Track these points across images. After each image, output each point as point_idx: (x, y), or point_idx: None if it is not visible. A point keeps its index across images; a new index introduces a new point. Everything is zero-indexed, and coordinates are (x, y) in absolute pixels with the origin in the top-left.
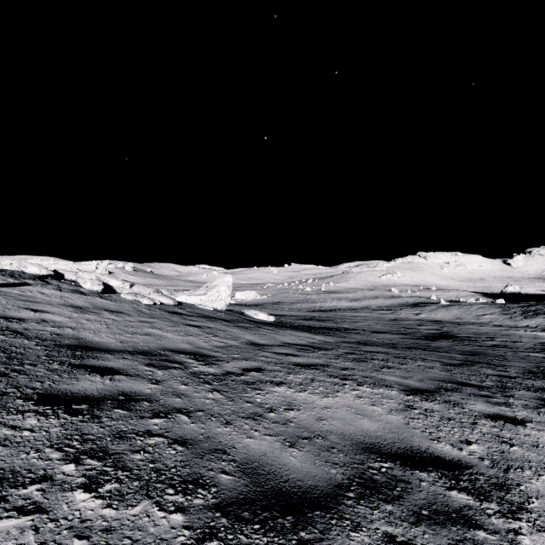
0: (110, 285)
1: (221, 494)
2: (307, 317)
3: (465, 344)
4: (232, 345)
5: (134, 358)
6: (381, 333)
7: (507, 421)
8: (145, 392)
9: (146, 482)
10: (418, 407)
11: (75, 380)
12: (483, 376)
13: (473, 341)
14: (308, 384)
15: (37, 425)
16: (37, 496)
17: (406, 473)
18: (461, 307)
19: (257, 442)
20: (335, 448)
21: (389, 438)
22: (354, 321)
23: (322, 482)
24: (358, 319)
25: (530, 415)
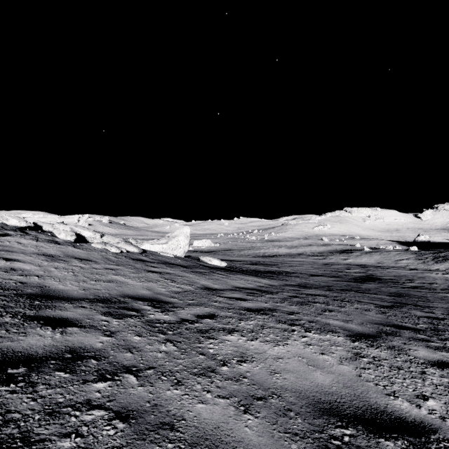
0: (82, 236)
1: None
2: (253, 262)
3: (389, 286)
4: (188, 290)
5: (93, 307)
6: (317, 276)
7: None
8: (95, 347)
9: None
10: (366, 355)
11: (22, 335)
12: (415, 318)
13: (395, 282)
14: (259, 331)
15: None
16: None
17: (371, 443)
18: (381, 254)
19: (209, 408)
20: (291, 410)
21: (345, 394)
22: (293, 265)
23: None
24: (296, 264)
25: None
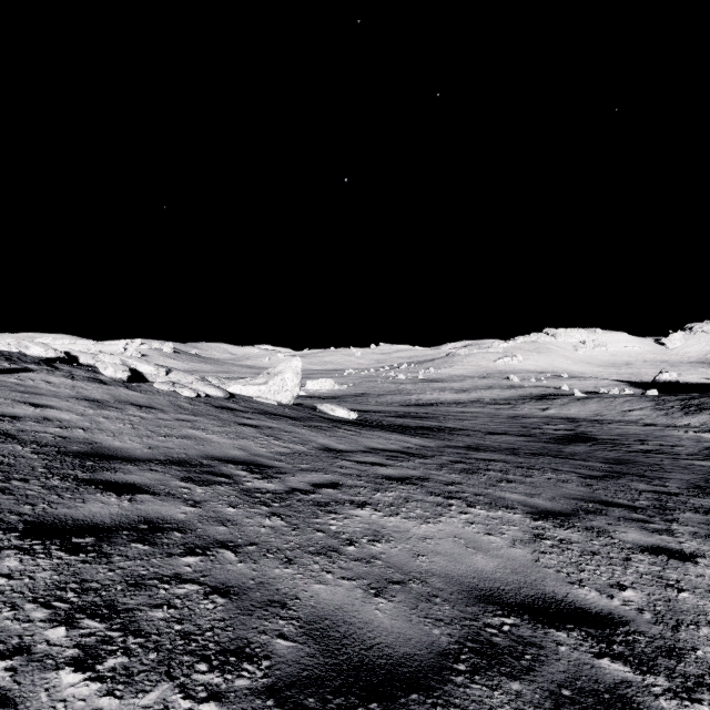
0: (139, 372)
1: (276, 670)
2: (400, 413)
3: (608, 449)
4: (299, 451)
5: (166, 470)
6: (498, 434)
7: (672, 555)
8: (176, 519)
9: (167, 653)
10: (550, 537)
11: (80, 501)
12: (634, 493)
13: (618, 444)
14: (401, 505)
15: (17, 568)
16: (3, 680)
17: (538, 633)
18: (601, 401)
19: (330, 589)
20: (438, 596)
21: (512, 581)
22: (462, 418)
23: (420, 648)
24: (466, 416)
25: (701, 546)
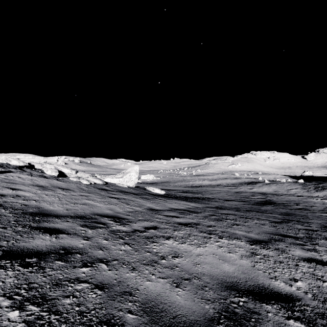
0: (63, 172)
1: None
2: (184, 190)
3: (281, 208)
4: (138, 210)
5: (74, 221)
6: (230, 201)
7: (318, 262)
8: (78, 247)
9: (71, 324)
10: (259, 253)
11: (31, 238)
12: (296, 230)
13: (286, 205)
14: (187, 238)
15: None
16: None
17: (257, 306)
18: (277, 185)
19: (154, 284)
20: (207, 286)
21: (242, 277)
22: (213, 193)
23: (200, 317)
24: (215, 192)
25: None
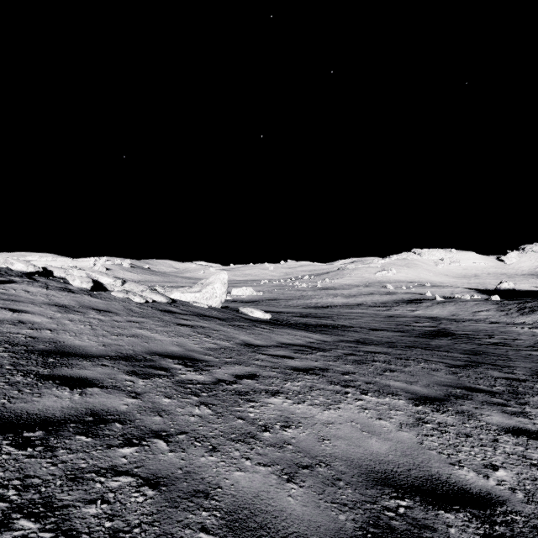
0: (100, 283)
1: None
2: (304, 313)
3: (464, 342)
4: (225, 346)
5: (115, 365)
6: (379, 330)
7: (530, 436)
8: (119, 410)
9: None
10: (430, 420)
11: (37, 396)
12: (491, 380)
13: (471, 338)
14: (307, 393)
15: None
16: None
17: (429, 515)
18: (456, 304)
19: (248, 476)
20: (341, 480)
21: (403, 463)
22: (351, 318)
23: (329, 537)
24: (354, 316)
25: None
